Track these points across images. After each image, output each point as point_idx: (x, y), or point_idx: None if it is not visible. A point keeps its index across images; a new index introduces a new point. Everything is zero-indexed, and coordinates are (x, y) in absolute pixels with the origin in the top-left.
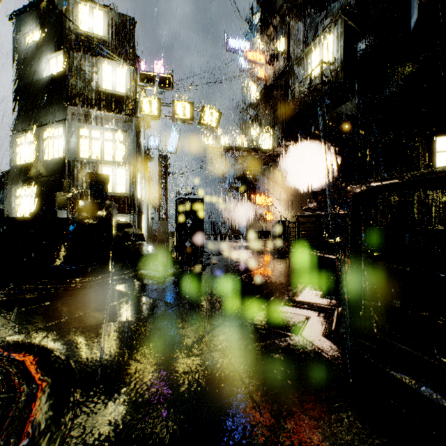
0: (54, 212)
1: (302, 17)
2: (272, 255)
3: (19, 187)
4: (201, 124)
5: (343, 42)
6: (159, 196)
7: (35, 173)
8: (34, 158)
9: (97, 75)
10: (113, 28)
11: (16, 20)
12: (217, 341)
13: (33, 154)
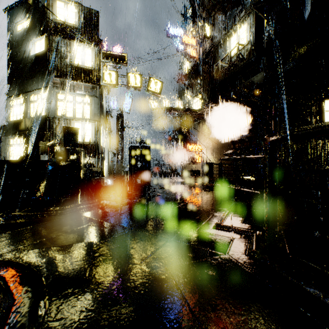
0: (38, 156)
1: (223, 11)
2: (202, 188)
3: (12, 137)
4: (148, 90)
5: (255, 29)
6: (117, 144)
7: (24, 127)
8: (23, 116)
9: (70, 54)
10: (82, 19)
11: (10, 13)
12: (161, 260)
13: (23, 113)
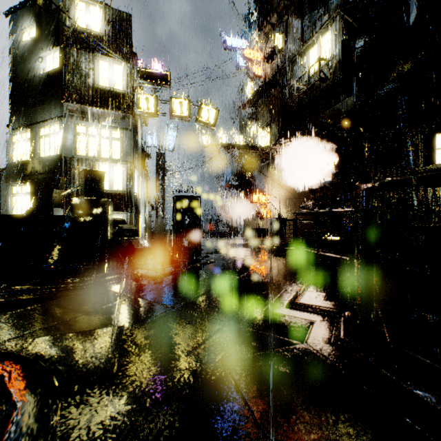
0: (50, 210)
1: (299, 15)
2: (271, 253)
3: (15, 184)
4: (198, 121)
5: (342, 39)
6: (157, 193)
7: (31, 170)
8: (30, 155)
9: (93, 72)
10: (110, 25)
11: (12, 17)
12: (216, 351)
13: (30, 151)
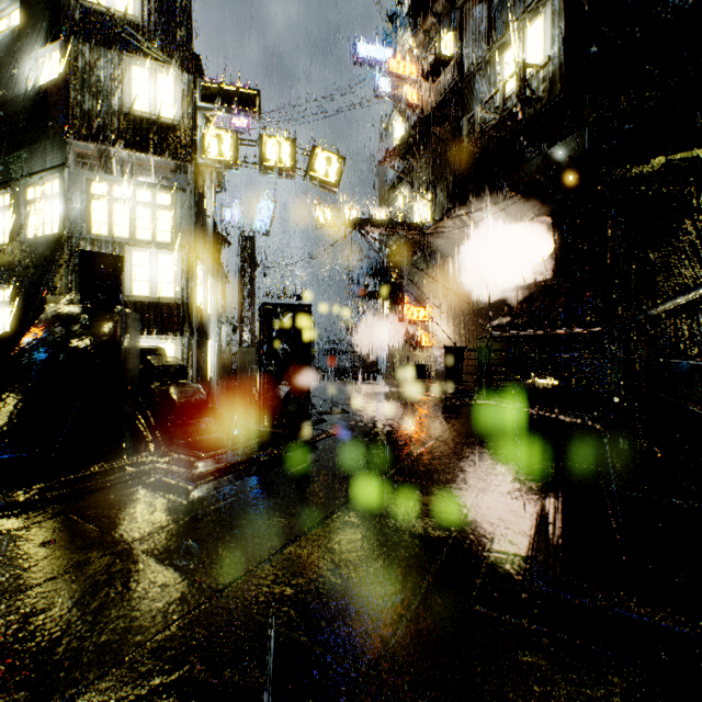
0: None
1: None
2: (443, 413)
3: None
4: (309, 177)
5: (565, 27)
6: (241, 305)
7: (11, 261)
8: (10, 235)
9: (121, 85)
10: (151, 3)
11: None
12: None
13: (9, 228)
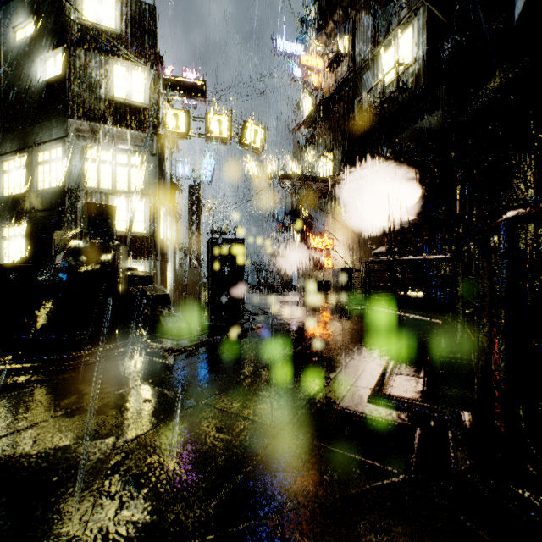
0: (50, 258)
1: (370, 10)
2: (337, 314)
3: (6, 224)
4: (241, 144)
5: (426, 37)
6: (190, 237)
7: (27, 206)
8: (26, 187)
9: (106, 79)
10: (127, 19)
11: (3, 10)
12: (263, 492)
13: (25, 182)
